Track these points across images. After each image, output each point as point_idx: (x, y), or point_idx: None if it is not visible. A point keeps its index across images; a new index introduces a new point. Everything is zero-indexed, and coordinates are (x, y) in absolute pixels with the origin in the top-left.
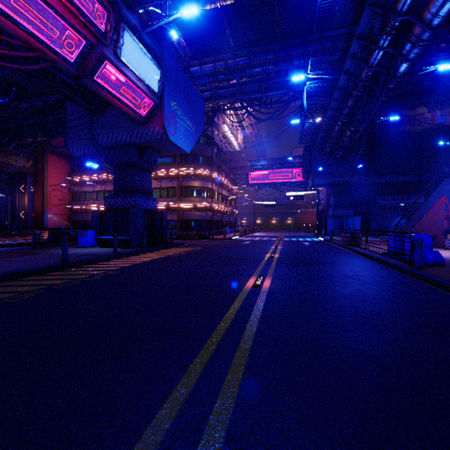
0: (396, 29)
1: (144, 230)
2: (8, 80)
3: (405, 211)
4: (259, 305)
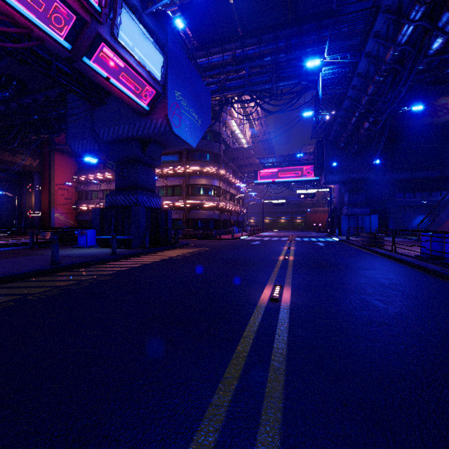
0: None
1: (147, 229)
2: (7, 74)
3: (427, 210)
4: (282, 331)
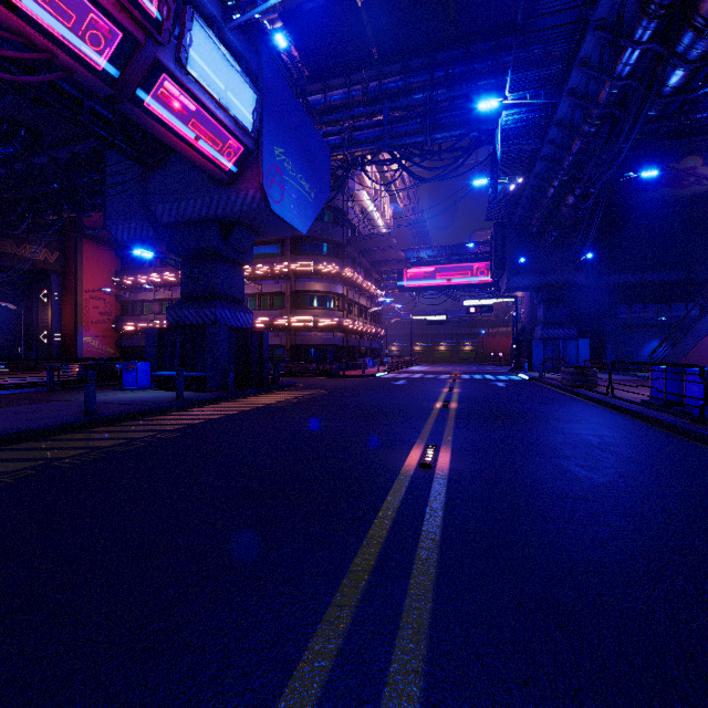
0: (668, 7)
1: (231, 361)
2: (12, 118)
3: (665, 331)
4: (436, 509)
